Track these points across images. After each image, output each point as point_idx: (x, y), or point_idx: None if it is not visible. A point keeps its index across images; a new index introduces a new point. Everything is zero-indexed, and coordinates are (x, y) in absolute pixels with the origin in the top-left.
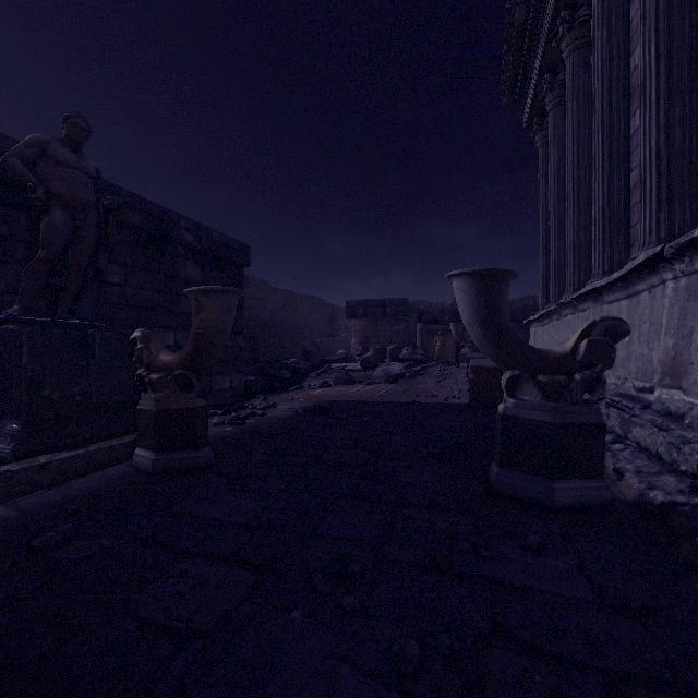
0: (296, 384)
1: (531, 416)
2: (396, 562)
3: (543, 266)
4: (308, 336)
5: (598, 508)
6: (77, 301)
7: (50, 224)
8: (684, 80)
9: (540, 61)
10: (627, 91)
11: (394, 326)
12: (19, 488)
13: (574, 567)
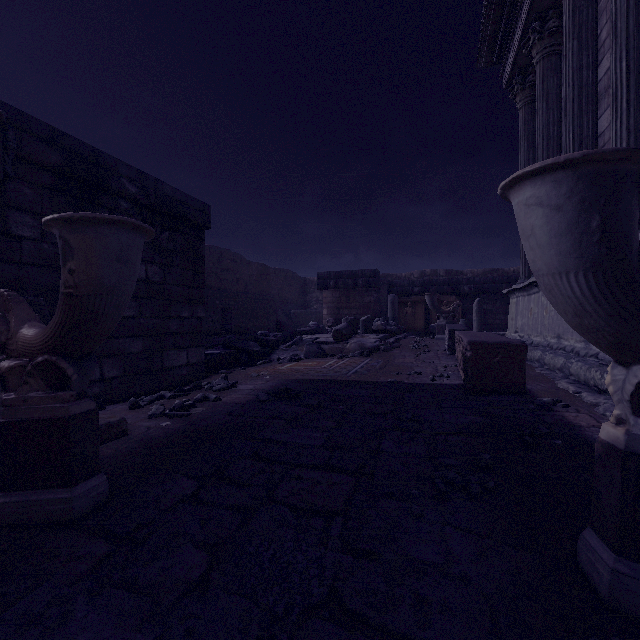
0: (264, 357)
1: None
2: None
3: None
4: (281, 308)
5: None
6: None
7: None
8: None
9: (528, 7)
10: None
11: (365, 297)
12: None
13: None
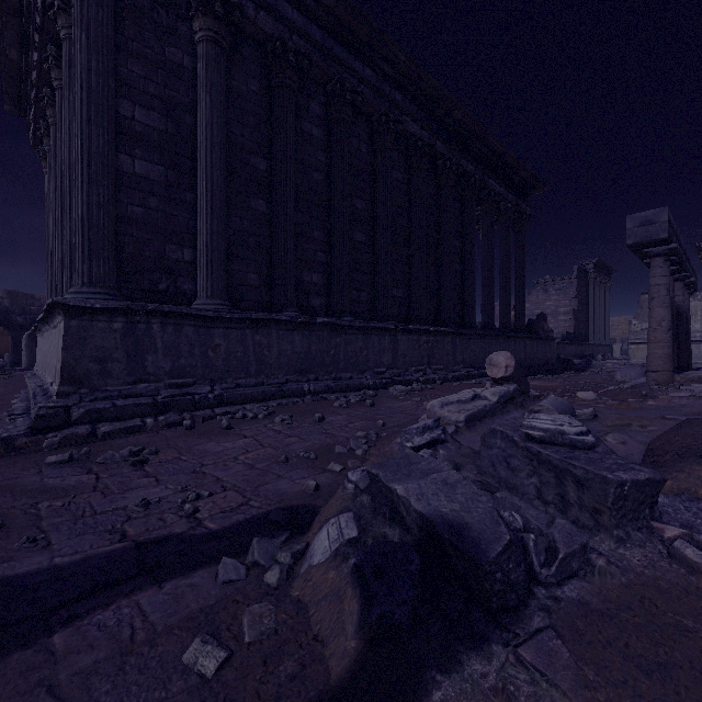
0: None
1: None
2: None
3: None
4: None
5: None
6: None
7: None
8: None
9: (34, 107)
10: None
11: None
12: None
13: None
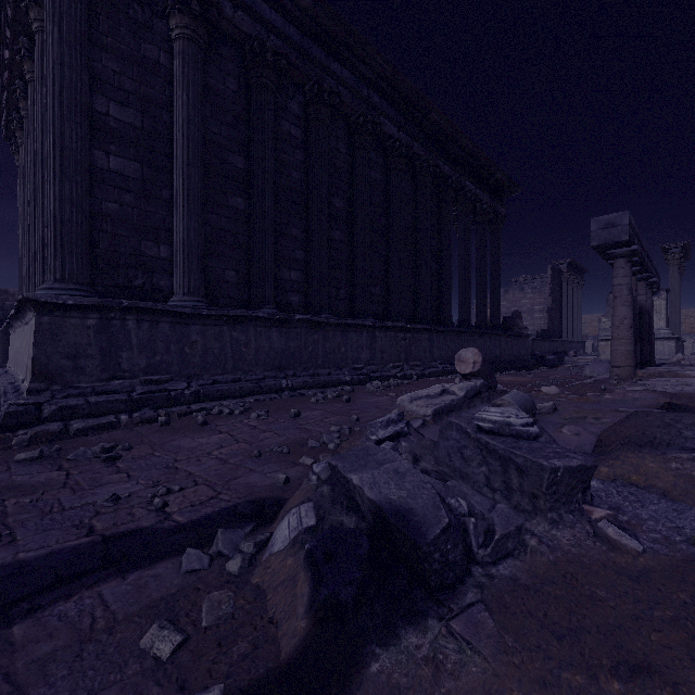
0: None
1: None
2: None
3: None
4: None
5: None
6: None
7: None
8: None
9: (6, 99)
10: None
11: None
12: None
13: None
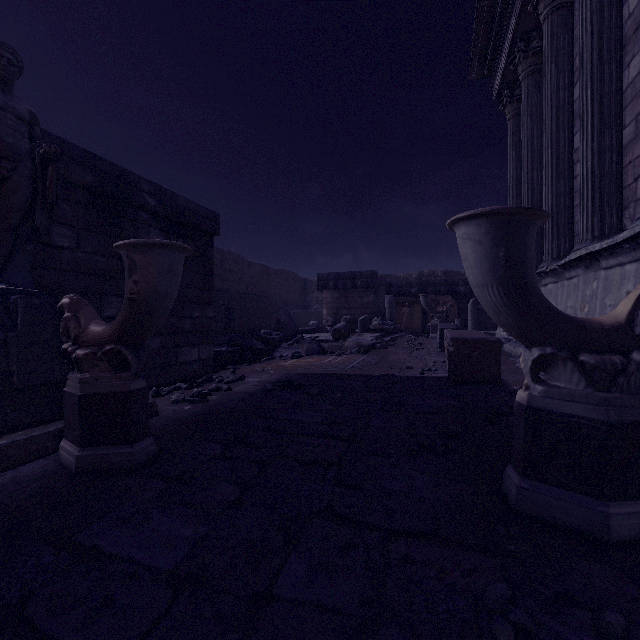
0: (267, 354)
1: (571, 410)
2: None
3: None
4: (282, 308)
5: None
6: (8, 264)
7: None
8: None
9: (514, 28)
10: (620, 41)
11: (364, 298)
12: None
13: None
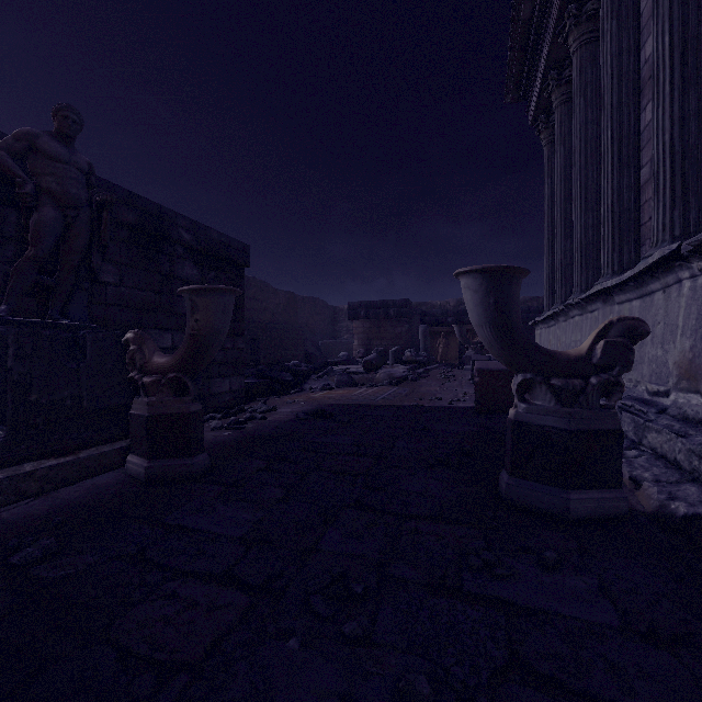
0: (297, 387)
1: (544, 422)
2: (402, 581)
3: (549, 267)
4: (309, 338)
5: (616, 520)
6: (69, 301)
7: (40, 220)
8: (699, 71)
9: (546, 57)
10: (637, 85)
11: (396, 328)
12: (2, 497)
13: (594, 587)
